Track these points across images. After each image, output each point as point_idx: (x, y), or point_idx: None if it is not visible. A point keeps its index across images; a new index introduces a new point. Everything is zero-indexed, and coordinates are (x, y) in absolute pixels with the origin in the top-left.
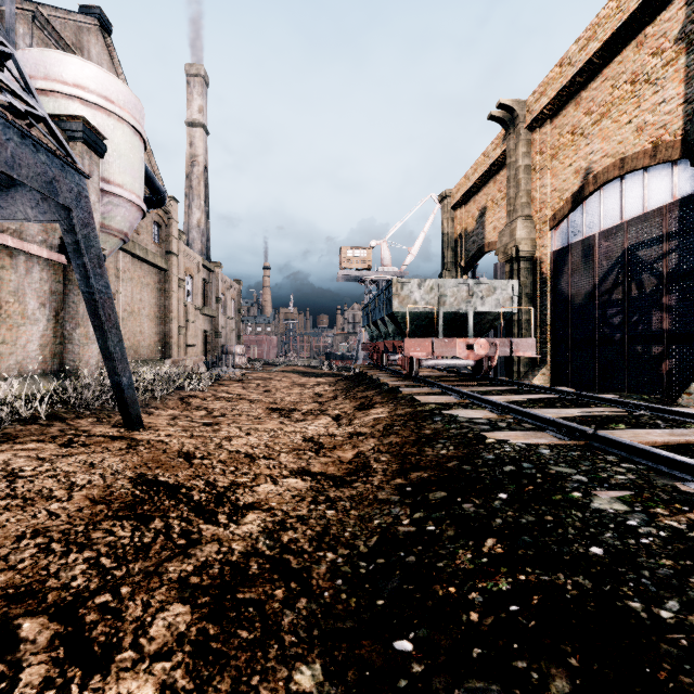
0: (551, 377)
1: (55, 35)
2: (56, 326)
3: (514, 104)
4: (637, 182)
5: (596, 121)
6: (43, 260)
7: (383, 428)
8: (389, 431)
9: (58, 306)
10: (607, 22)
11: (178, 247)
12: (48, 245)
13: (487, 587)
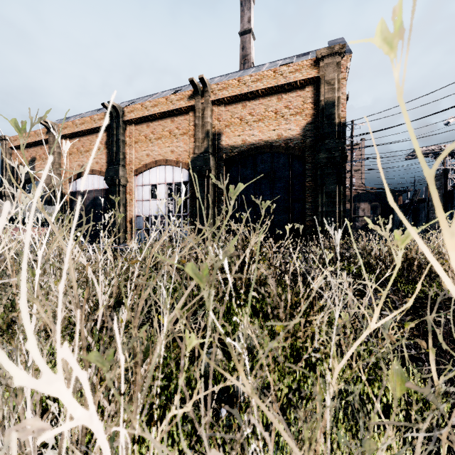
0: None
1: None
2: None
3: (53, 124)
4: (97, 178)
5: (86, 152)
6: None
7: None
8: None
9: None
10: (88, 123)
11: None
12: None
13: None
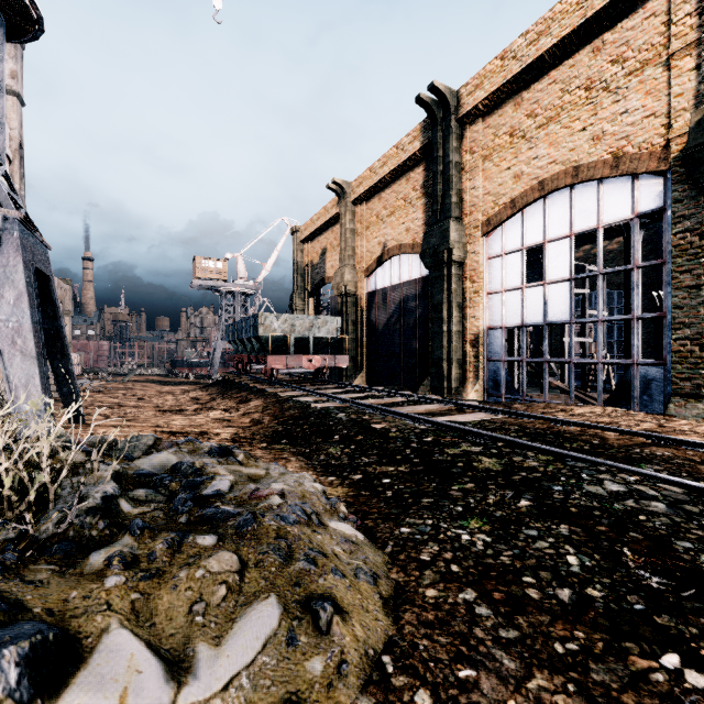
0: (366, 379)
1: None
2: None
3: (344, 184)
4: (407, 261)
5: (389, 215)
6: None
7: (262, 408)
8: (266, 409)
9: None
10: (393, 159)
11: None
12: None
13: (303, 432)
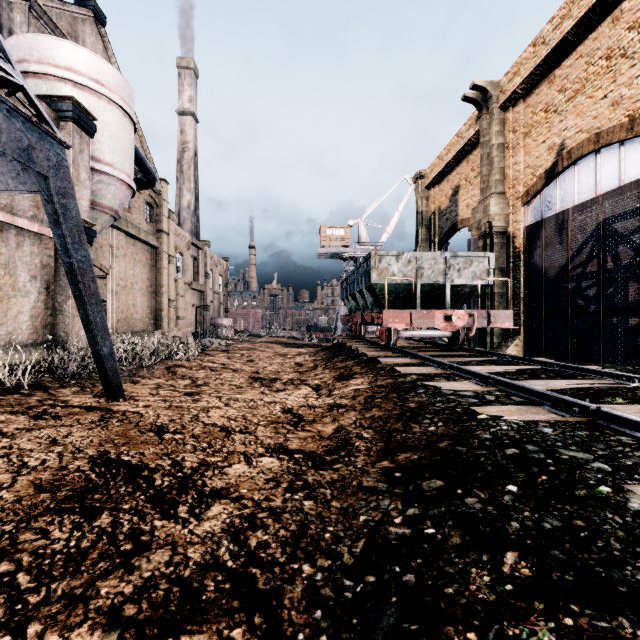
0: (524, 348)
1: (51, 24)
2: (48, 298)
3: (487, 85)
4: (612, 156)
5: (570, 98)
6: (34, 235)
7: (364, 401)
8: (371, 403)
9: (49, 279)
10: None
11: (169, 226)
12: (39, 220)
13: (521, 635)
